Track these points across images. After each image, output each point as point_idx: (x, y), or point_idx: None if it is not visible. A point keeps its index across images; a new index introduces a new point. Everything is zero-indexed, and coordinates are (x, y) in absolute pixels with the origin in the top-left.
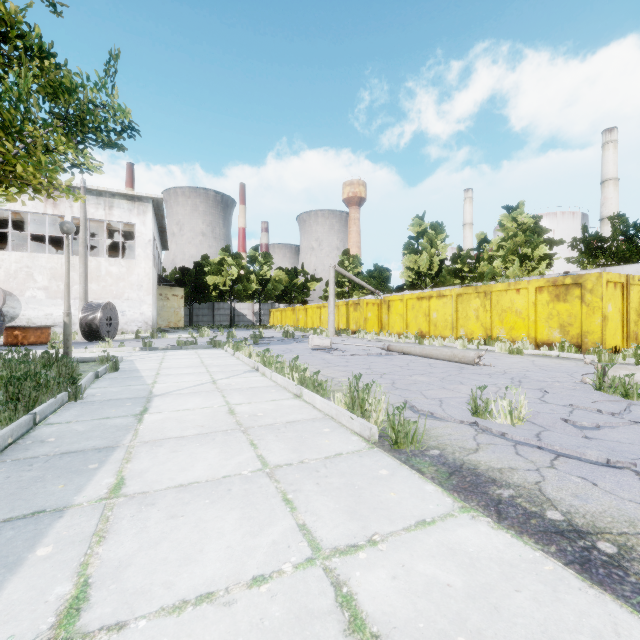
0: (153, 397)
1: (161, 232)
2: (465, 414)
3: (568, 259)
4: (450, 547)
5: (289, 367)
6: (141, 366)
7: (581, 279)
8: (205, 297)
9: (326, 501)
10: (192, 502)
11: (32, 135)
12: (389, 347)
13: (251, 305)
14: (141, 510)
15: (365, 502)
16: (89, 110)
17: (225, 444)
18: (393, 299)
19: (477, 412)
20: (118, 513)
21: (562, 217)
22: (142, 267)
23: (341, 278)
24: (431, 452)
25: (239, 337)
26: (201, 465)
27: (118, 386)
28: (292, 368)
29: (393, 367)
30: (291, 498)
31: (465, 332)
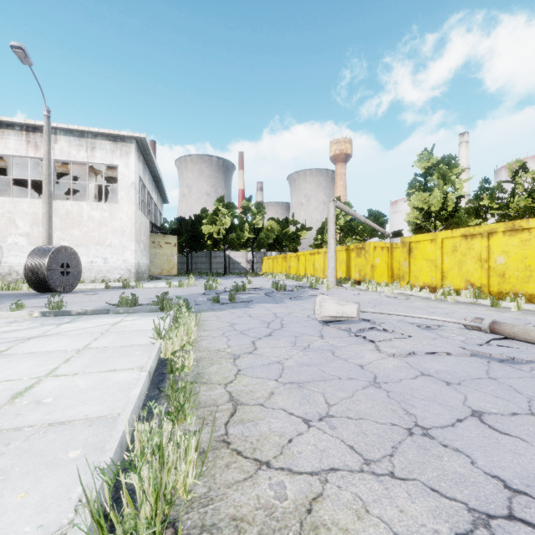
0: None
1: (157, 182)
2: None
3: None
4: None
5: None
6: None
7: None
8: (201, 246)
9: None
10: None
11: None
12: (499, 327)
13: (245, 253)
14: None
15: None
16: None
17: None
18: (418, 239)
19: None
20: None
21: None
22: (125, 211)
23: None
24: None
25: (221, 287)
26: None
27: None
28: None
29: None
30: None
31: None
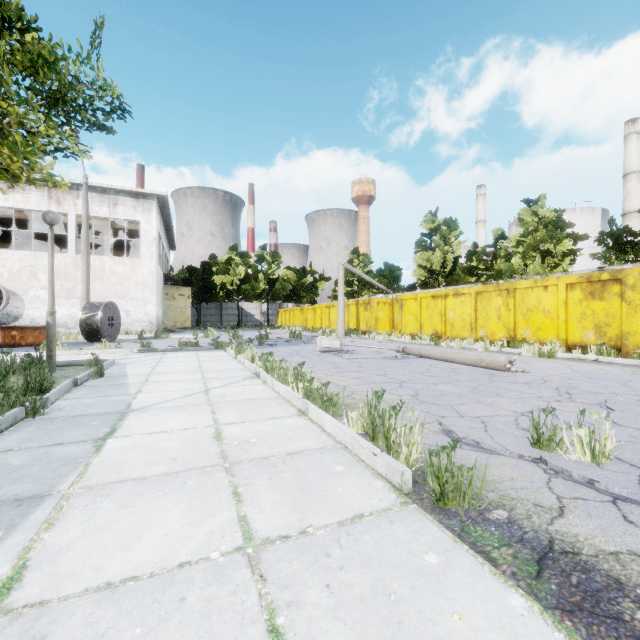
0: (129, 412)
1: (168, 231)
2: (522, 444)
3: (593, 255)
4: None
5: (293, 375)
6: (131, 371)
7: (621, 274)
8: (212, 297)
9: (343, 636)
10: (111, 633)
11: (6, 112)
12: (404, 349)
13: (259, 305)
14: None
15: None
16: (70, 85)
17: (197, 493)
18: (406, 298)
19: (539, 442)
20: None
21: (581, 213)
22: (147, 266)
23: (350, 277)
24: (495, 514)
25: (245, 338)
26: (152, 537)
27: (95, 396)
28: (297, 376)
29: (412, 373)
30: (282, 626)
31: (485, 333)
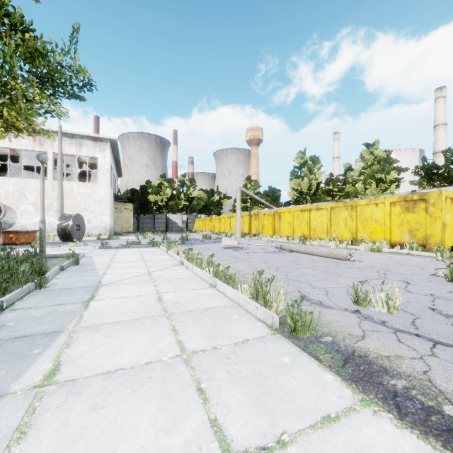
0: (101, 286)
1: (117, 164)
2: (348, 303)
3: (411, 182)
4: (359, 451)
5: (206, 262)
6: (97, 261)
7: (425, 196)
8: (148, 210)
9: (236, 391)
10: (115, 391)
11: (14, 88)
12: (281, 246)
13: (181, 216)
14: (67, 400)
15: (272, 393)
16: (57, 69)
17: (151, 329)
18: (283, 211)
19: (358, 301)
20: (45, 403)
21: (405, 152)
22: (103, 188)
23: (245, 196)
24: (325, 339)
25: (172, 239)
26: (128, 350)
27: (76, 277)
28: (209, 263)
29: (285, 262)
30: (204, 387)
31: (337, 235)
